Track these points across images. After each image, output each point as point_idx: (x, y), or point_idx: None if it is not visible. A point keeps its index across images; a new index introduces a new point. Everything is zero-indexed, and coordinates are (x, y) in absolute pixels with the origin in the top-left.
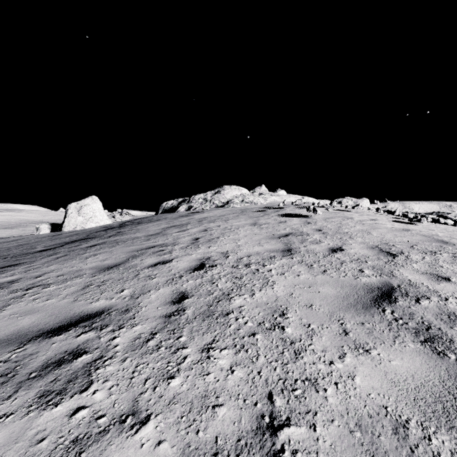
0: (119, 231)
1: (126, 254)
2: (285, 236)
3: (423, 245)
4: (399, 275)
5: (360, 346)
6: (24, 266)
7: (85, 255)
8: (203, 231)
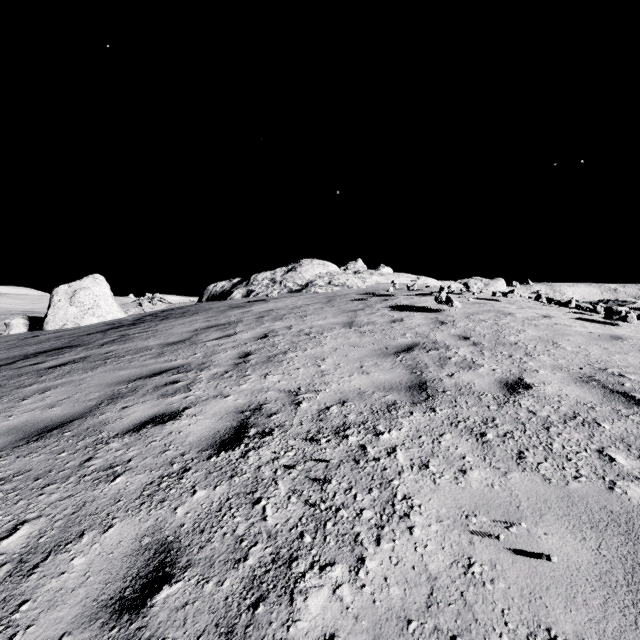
0: (125, 334)
1: (102, 390)
2: (408, 351)
3: None
4: None
5: None
6: None
7: (26, 391)
8: (261, 338)
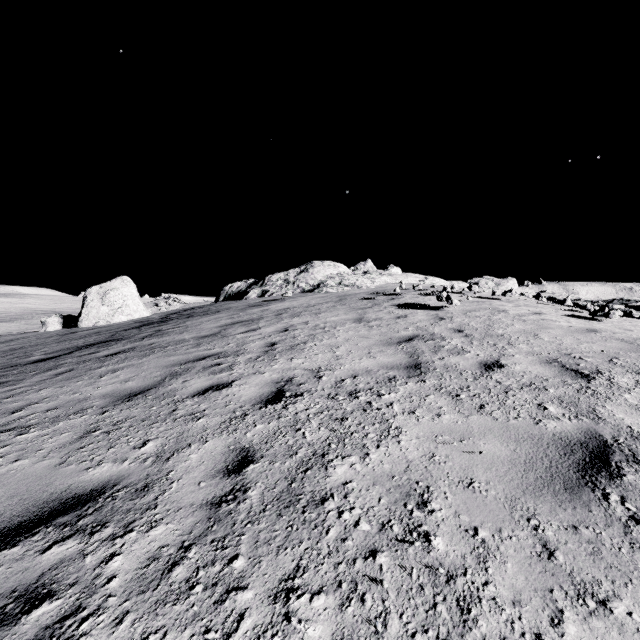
0: (159, 329)
1: (161, 370)
2: (409, 341)
3: (628, 359)
4: (608, 416)
5: (587, 590)
6: (3, 389)
7: (99, 372)
8: (283, 332)
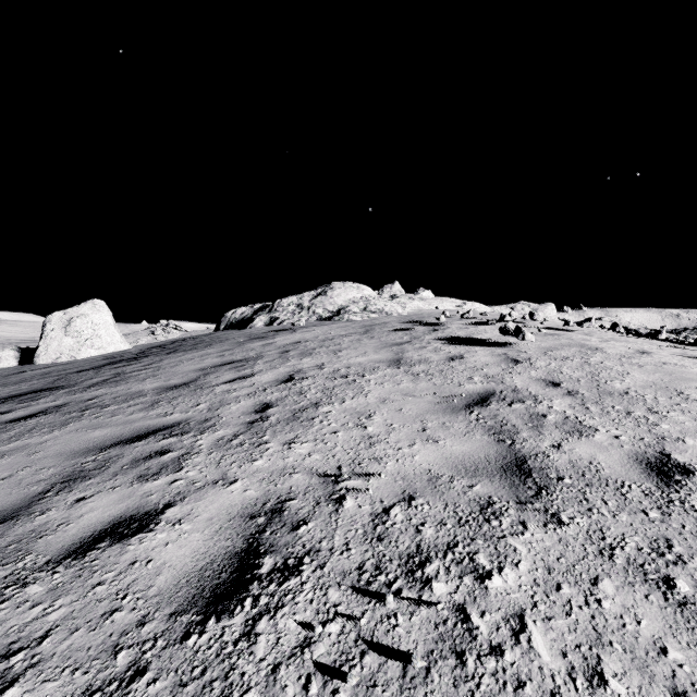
0: (120, 372)
1: (59, 464)
2: (483, 404)
3: None
4: None
5: None
6: None
7: None
8: (285, 382)
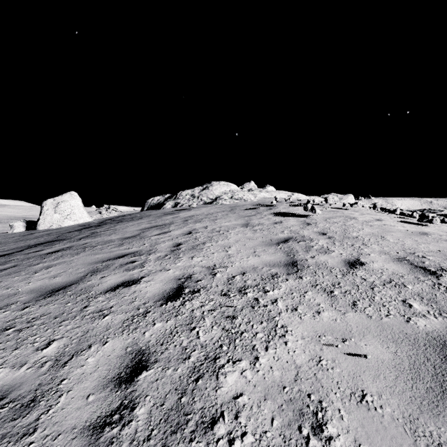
0: (94, 232)
1: (86, 267)
2: (285, 242)
3: None
4: None
5: None
6: None
7: (36, 268)
8: (187, 234)
